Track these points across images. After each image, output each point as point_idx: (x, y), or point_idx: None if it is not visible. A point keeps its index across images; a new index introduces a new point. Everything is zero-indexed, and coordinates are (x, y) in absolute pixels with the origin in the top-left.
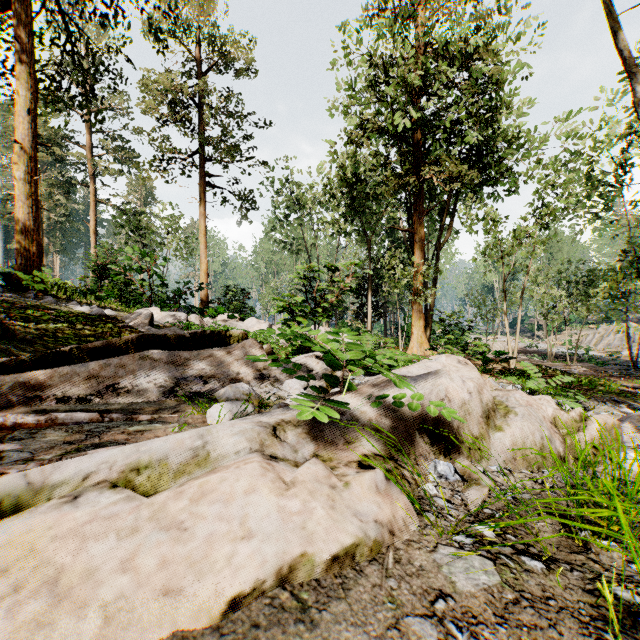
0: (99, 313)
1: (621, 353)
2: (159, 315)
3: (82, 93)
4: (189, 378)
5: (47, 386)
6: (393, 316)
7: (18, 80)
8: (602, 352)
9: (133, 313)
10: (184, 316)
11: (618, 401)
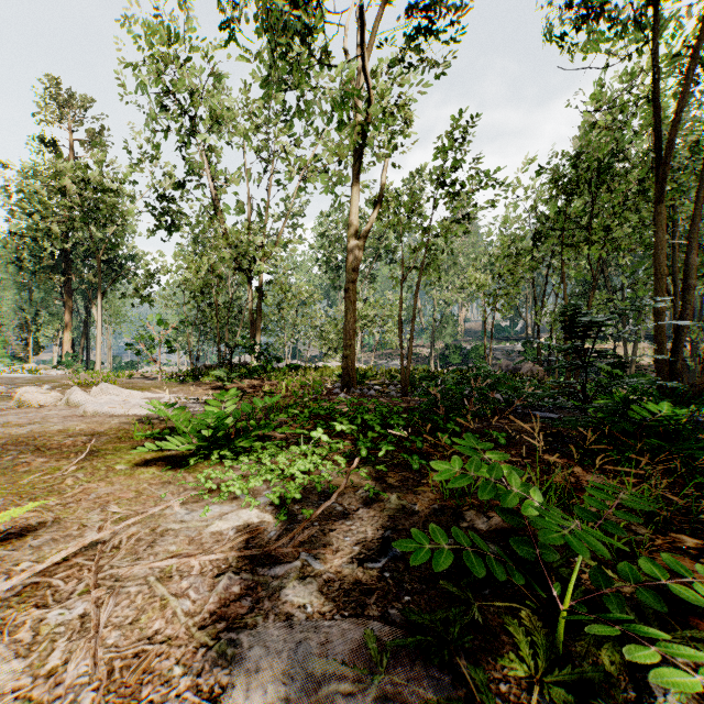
0: None
1: None
2: None
3: None
4: None
5: None
6: None
7: None
8: None
9: None
10: None
11: None
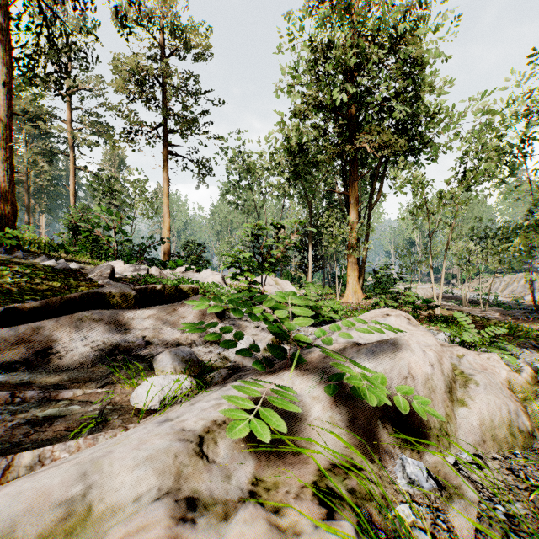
0: (63, 267)
1: (524, 298)
2: (122, 268)
3: (56, 70)
4: (130, 339)
5: None
6: (330, 267)
7: None
8: (508, 297)
9: (96, 267)
10: (145, 269)
11: (537, 346)
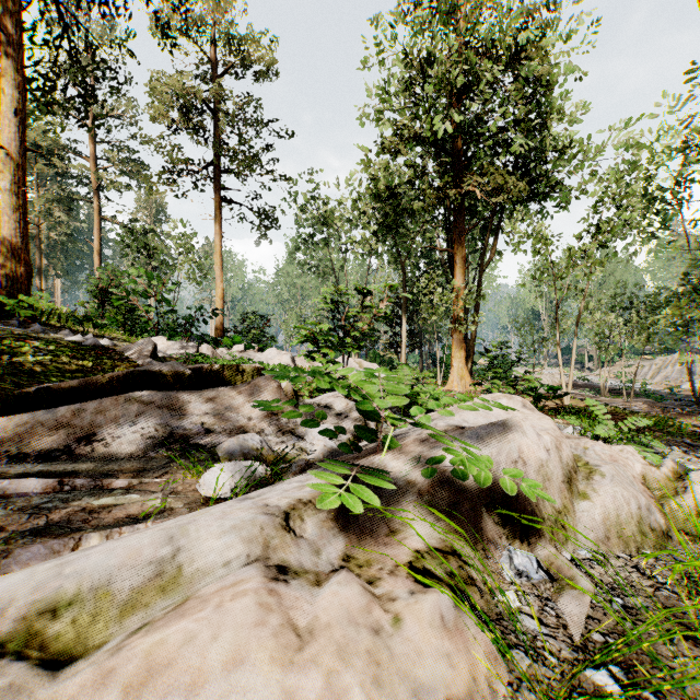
0: (93, 343)
1: (681, 387)
2: (165, 345)
3: (79, 94)
4: (187, 426)
5: (1, 439)
6: (429, 346)
7: (3, 76)
8: (659, 386)
9: (133, 343)
10: (194, 347)
11: (692, 444)
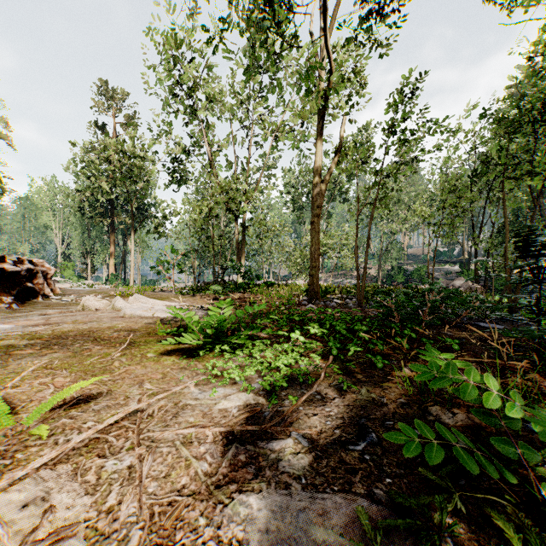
0: None
1: None
2: None
3: None
4: None
5: None
6: None
7: None
8: None
9: None
10: None
11: None
